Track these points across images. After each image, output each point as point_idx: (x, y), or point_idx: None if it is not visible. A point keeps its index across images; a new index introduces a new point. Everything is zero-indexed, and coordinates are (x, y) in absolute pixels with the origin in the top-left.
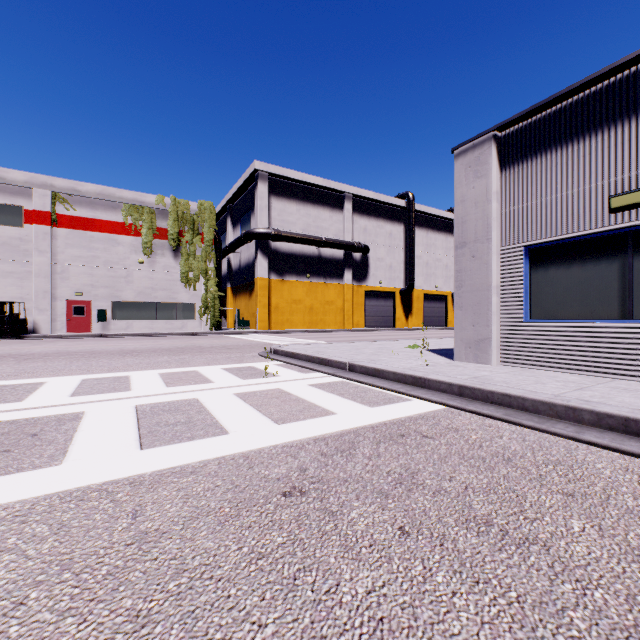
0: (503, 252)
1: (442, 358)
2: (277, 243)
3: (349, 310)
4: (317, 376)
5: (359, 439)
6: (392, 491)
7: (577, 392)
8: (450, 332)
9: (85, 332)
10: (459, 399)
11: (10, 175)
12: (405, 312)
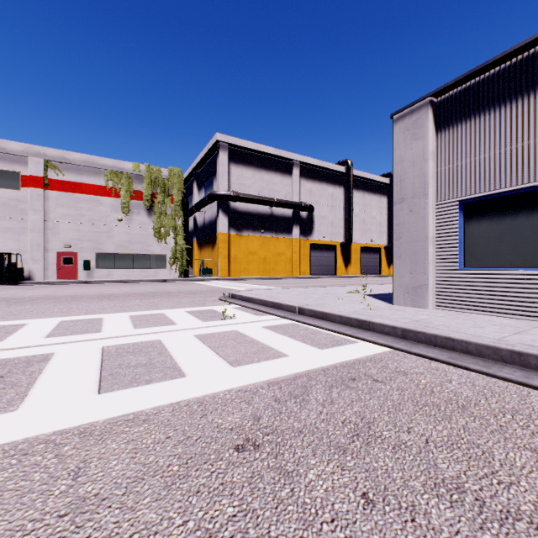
0: (439, 206)
1: (382, 302)
2: (236, 203)
3: (297, 260)
4: (270, 318)
5: (311, 383)
6: (350, 445)
7: (517, 336)
8: (384, 279)
9: (73, 279)
10: (403, 342)
11: (9, 146)
12: (345, 262)
